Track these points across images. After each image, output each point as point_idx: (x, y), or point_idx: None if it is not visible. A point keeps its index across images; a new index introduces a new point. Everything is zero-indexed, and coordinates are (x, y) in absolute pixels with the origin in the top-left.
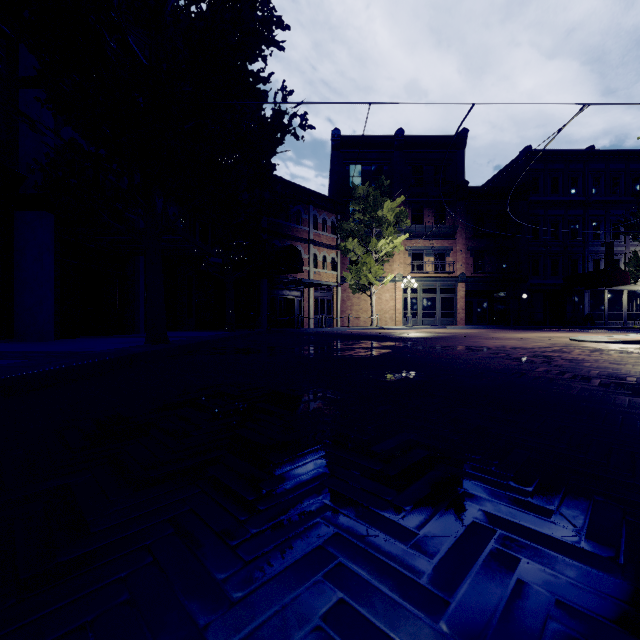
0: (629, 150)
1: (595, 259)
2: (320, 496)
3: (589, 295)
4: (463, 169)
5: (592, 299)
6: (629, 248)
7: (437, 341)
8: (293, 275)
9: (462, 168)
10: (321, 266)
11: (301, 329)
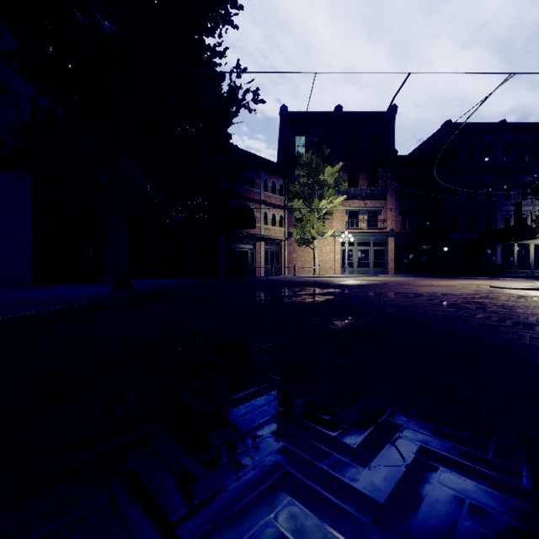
0: (535, 123)
1: (506, 217)
2: (272, 511)
3: (501, 248)
4: (393, 140)
5: (503, 251)
6: (535, 208)
7: (373, 288)
8: (247, 231)
9: (392, 139)
10: (271, 223)
11: (253, 277)
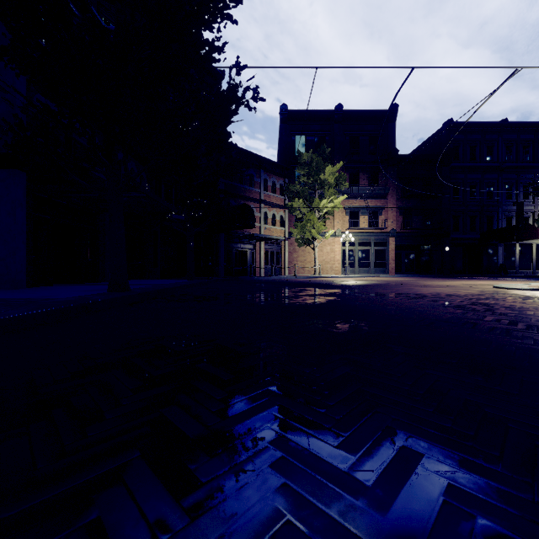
0: (537, 122)
1: (508, 217)
2: None
3: (503, 248)
4: (394, 139)
5: (505, 251)
6: (537, 207)
7: (375, 288)
8: (247, 230)
9: (393, 138)
10: (271, 223)
11: (253, 277)
